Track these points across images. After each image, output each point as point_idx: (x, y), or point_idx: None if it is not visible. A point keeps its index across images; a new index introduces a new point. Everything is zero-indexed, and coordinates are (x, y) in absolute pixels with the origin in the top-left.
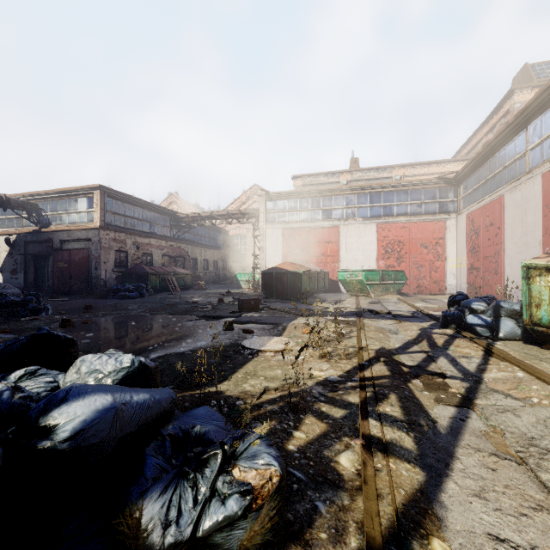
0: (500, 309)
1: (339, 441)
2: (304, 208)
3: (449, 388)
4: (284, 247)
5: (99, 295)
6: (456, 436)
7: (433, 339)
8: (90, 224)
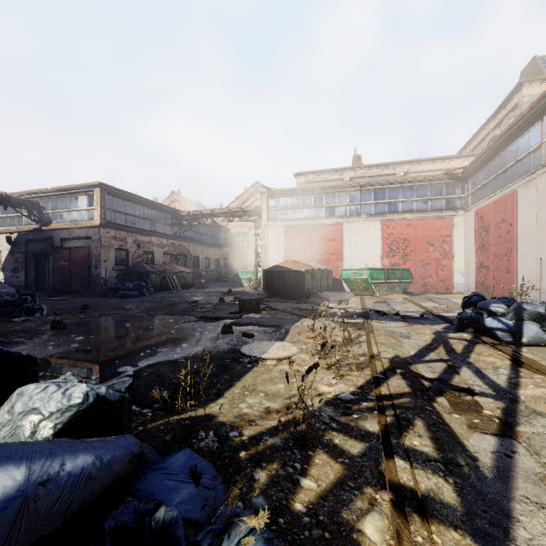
0: (523, 312)
1: (361, 493)
2: (307, 205)
3: (482, 408)
4: (286, 245)
5: (98, 294)
6: (507, 482)
7: (450, 345)
8: (90, 222)
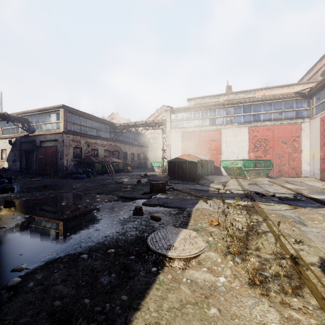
0: None
1: None
2: (196, 118)
3: None
4: (182, 144)
5: (61, 176)
6: None
7: None
8: (58, 130)
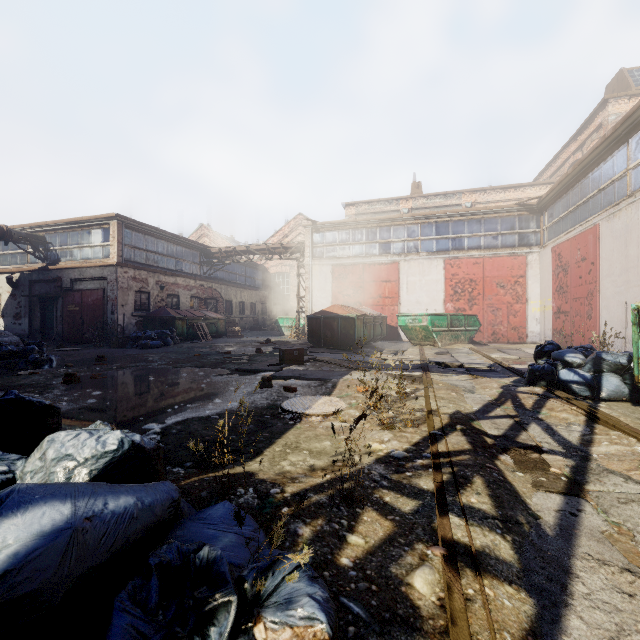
0: (602, 363)
1: (411, 549)
2: (358, 241)
3: (549, 466)
4: (333, 288)
5: (115, 343)
6: (569, 539)
7: (519, 400)
8: (106, 260)
